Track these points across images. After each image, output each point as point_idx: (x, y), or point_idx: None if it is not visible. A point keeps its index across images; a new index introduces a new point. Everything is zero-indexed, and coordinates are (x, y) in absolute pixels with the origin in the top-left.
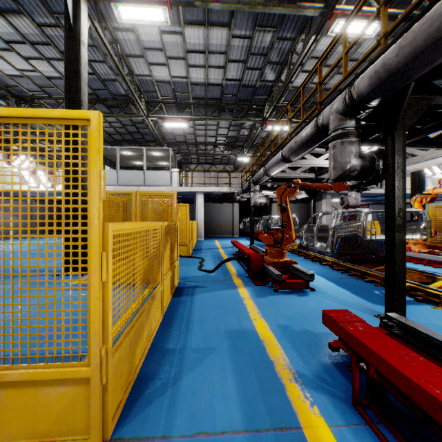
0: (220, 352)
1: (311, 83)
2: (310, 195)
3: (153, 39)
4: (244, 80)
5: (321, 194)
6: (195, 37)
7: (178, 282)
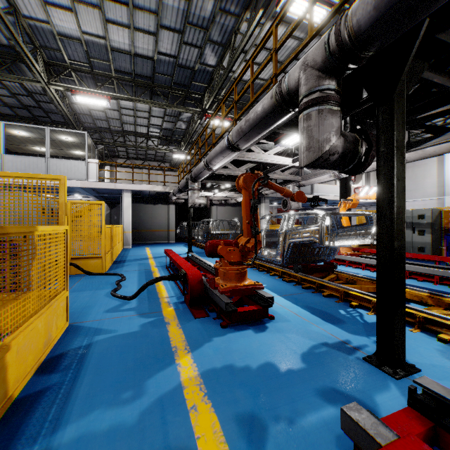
0: None
1: None
2: None
3: None
4: (180, 58)
5: (260, 198)
6: None
7: (68, 324)
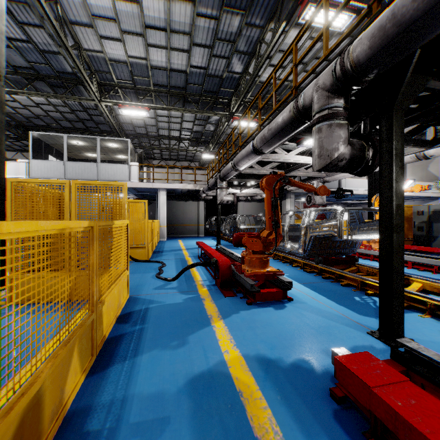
0: (176, 427)
1: (278, 79)
2: None
3: (104, 6)
4: (210, 69)
5: (285, 193)
6: (154, 10)
7: (129, 296)
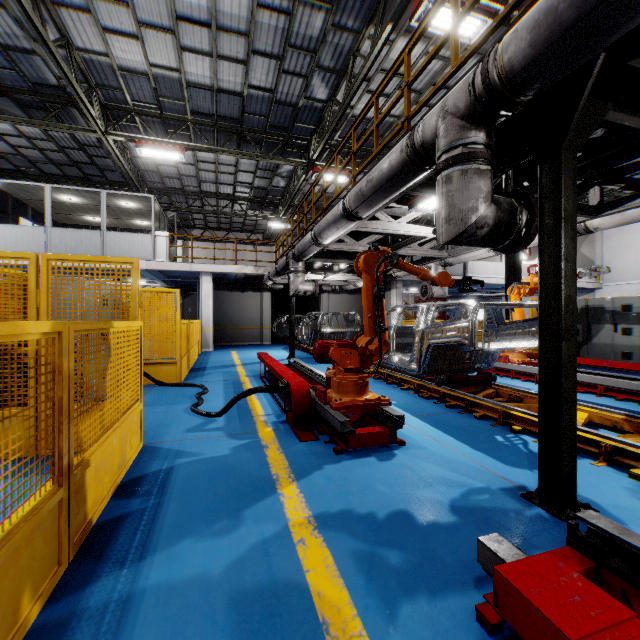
0: None
1: (380, 113)
2: None
3: None
4: (278, 92)
5: (389, 281)
6: None
7: (142, 445)
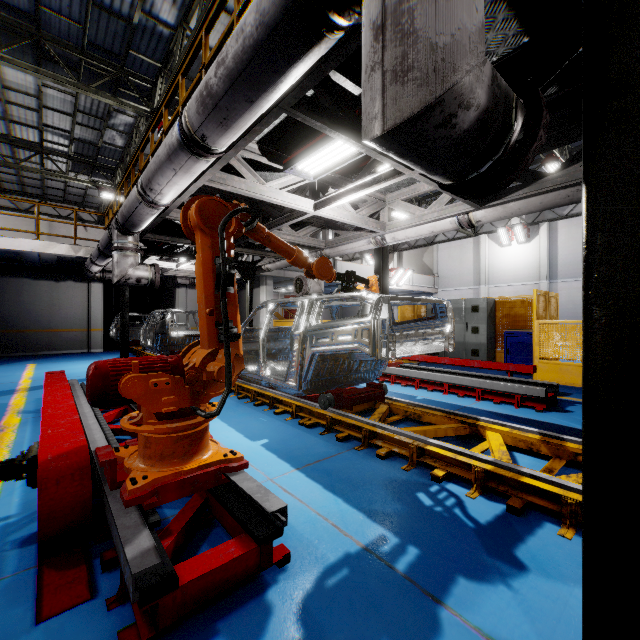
0: None
1: None
2: (244, 275)
3: None
4: None
5: (259, 277)
6: None
7: None
